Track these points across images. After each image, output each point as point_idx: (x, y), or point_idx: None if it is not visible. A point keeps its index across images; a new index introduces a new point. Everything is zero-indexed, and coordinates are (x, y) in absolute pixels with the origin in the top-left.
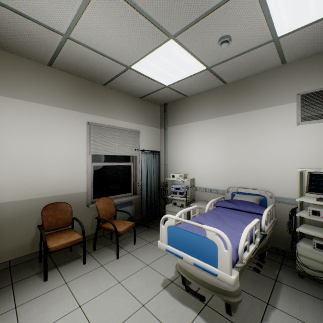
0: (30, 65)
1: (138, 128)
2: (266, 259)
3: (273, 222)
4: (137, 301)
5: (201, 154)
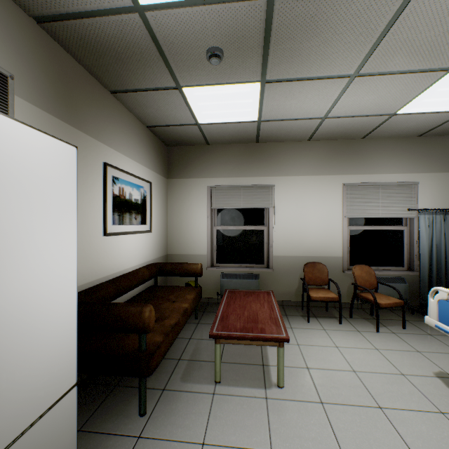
0: (294, 146)
1: (414, 179)
2: None
3: None
4: (395, 368)
5: None
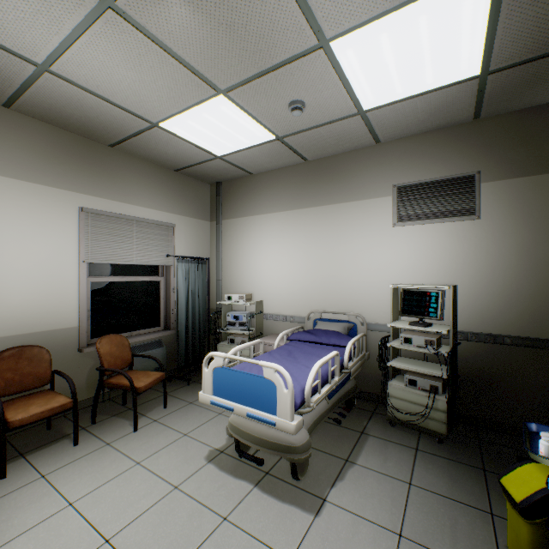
0: None
1: (172, 221)
2: (356, 408)
3: (363, 357)
4: (167, 483)
5: (273, 263)
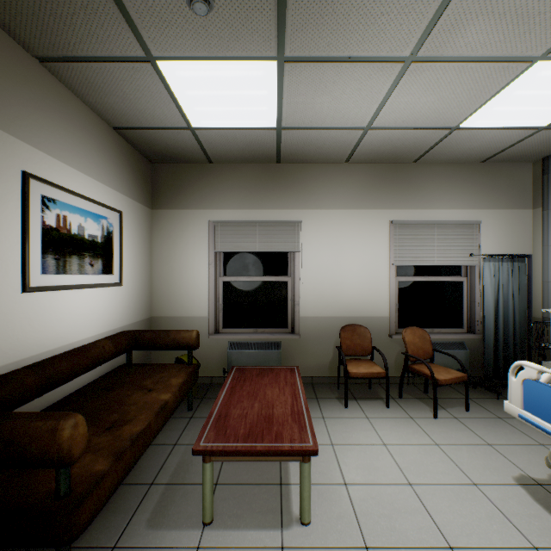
0: (327, 169)
1: (476, 217)
2: None
3: None
4: (464, 475)
5: None
